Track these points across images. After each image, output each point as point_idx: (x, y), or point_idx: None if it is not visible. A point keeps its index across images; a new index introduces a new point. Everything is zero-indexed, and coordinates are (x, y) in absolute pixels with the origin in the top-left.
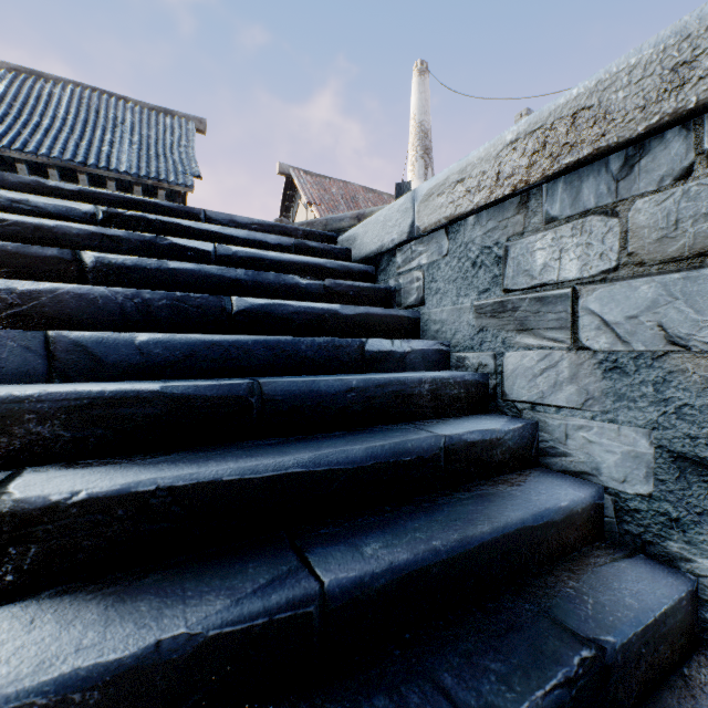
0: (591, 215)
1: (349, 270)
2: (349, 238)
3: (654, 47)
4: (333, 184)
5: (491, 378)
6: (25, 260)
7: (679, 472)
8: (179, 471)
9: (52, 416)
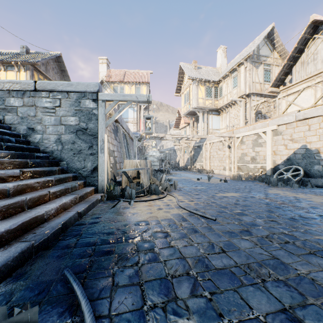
0: (20, 98)
1: None
2: None
3: (26, 81)
4: None
5: (3, 120)
6: None
7: (29, 130)
8: None
9: None
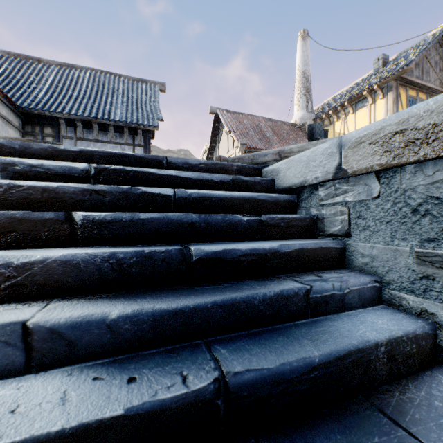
0: None
1: (276, 200)
2: (272, 170)
3: None
4: (244, 117)
5: (441, 329)
6: (29, 224)
7: None
8: None
9: None
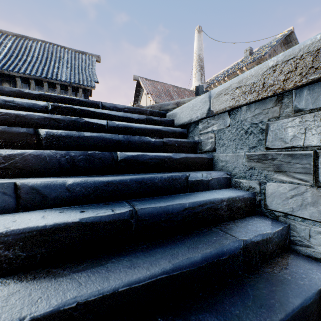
0: None
1: (173, 131)
2: (172, 114)
3: None
4: (158, 84)
5: (257, 195)
6: (9, 135)
7: None
8: (91, 287)
9: (14, 244)
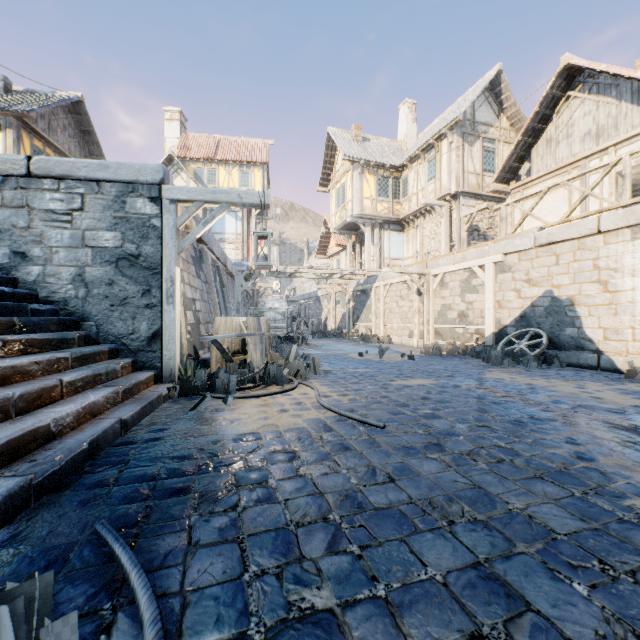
0: None
1: None
2: None
3: (9, 157)
4: None
5: None
6: None
7: (16, 256)
8: None
9: None
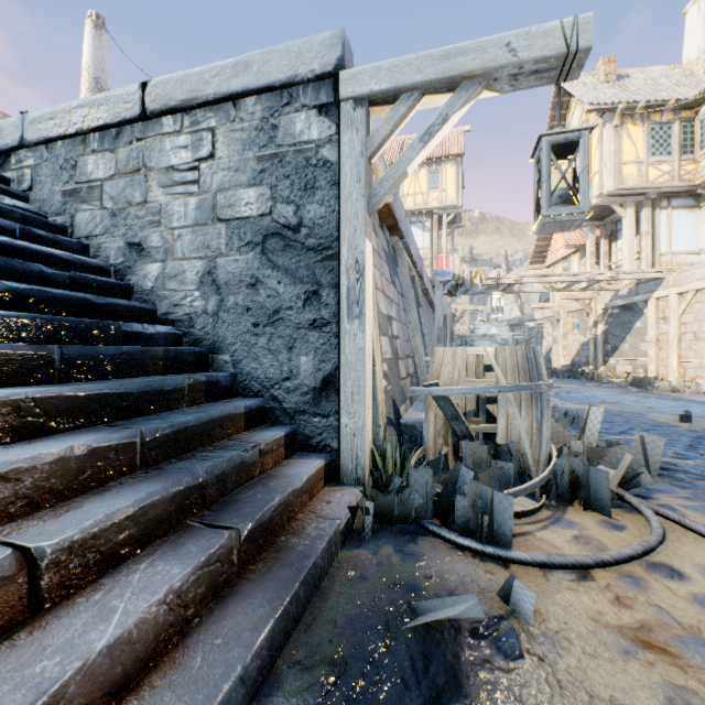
0: (108, 152)
1: None
2: None
3: (121, 92)
4: None
5: (70, 229)
6: None
7: (130, 250)
8: None
9: None
